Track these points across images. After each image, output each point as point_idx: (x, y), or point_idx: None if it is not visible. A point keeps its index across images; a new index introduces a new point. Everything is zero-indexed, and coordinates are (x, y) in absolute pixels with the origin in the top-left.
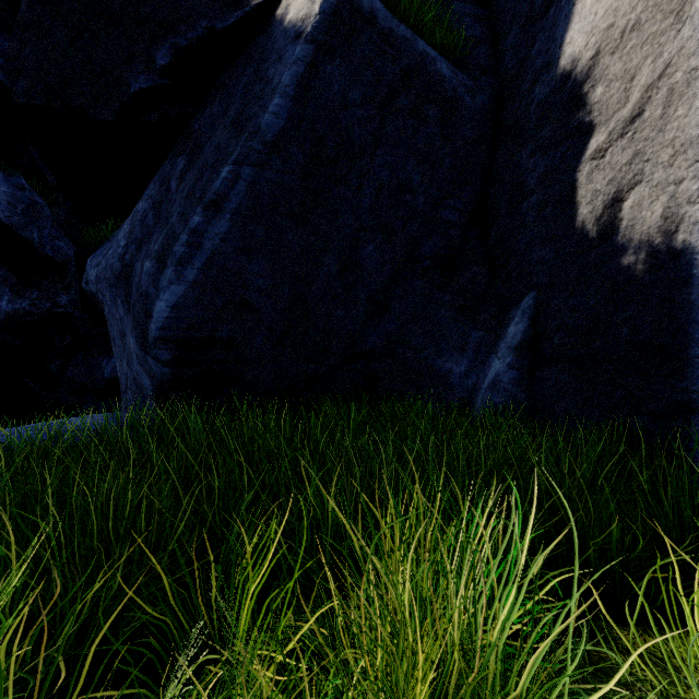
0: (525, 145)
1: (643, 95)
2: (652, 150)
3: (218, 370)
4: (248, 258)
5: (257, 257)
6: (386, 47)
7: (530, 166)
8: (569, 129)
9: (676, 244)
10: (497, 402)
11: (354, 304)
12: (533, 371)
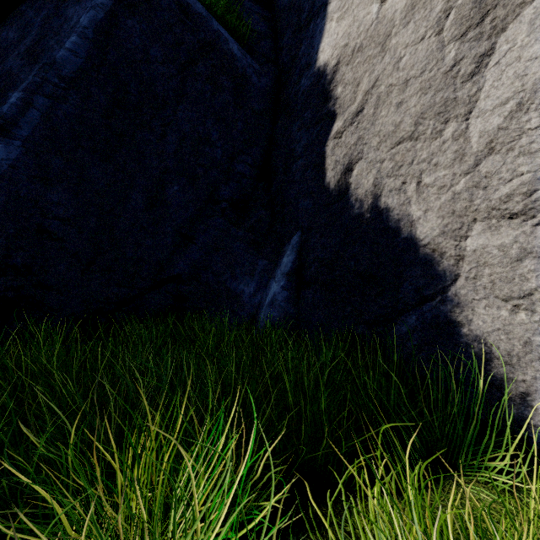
0: (295, 122)
1: (364, 98)
2: (368, 137)
3: (14, 297)
4: (45, 187)
5: (56, 186)
6: (184, 18)
7: (298, 138)
8: (322, 114)
9: (381, 204)
10: (274, 316)
11: (162, 235)
12: (299, 292)
